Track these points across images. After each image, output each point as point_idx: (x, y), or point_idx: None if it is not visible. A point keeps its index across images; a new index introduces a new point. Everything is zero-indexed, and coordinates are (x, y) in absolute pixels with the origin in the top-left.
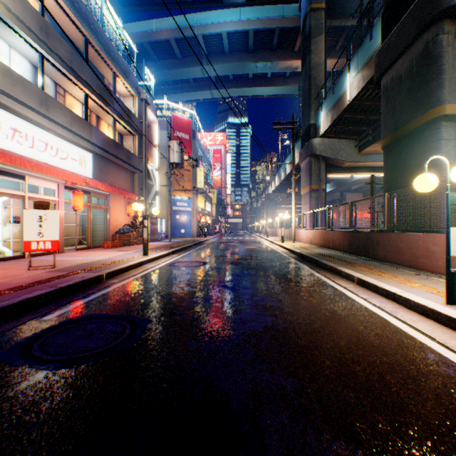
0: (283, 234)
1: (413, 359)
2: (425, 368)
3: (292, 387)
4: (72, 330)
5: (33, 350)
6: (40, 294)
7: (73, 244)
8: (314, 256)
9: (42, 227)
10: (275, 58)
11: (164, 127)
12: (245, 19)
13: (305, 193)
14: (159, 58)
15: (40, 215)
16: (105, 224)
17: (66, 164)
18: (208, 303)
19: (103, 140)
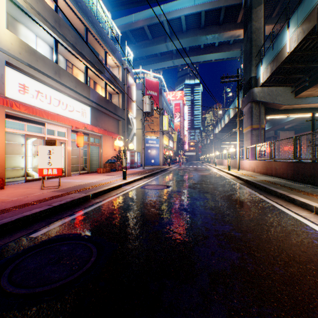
0: (229, 164)
1: None
2: None
3: None
4: (46, 253)
5: (2, 276)
6: (35, 212)
7: (79, 169)
8: (261, 183)
9: (50, 158)
10: (221, 30)
11: (139, 88)
12: (198, 4)
13: (246, 131)
14: (137, 40)
15: (49, 150)
16: (99, 156)
17: (72, 114)
18: (170, 228)
19: (97, 98)
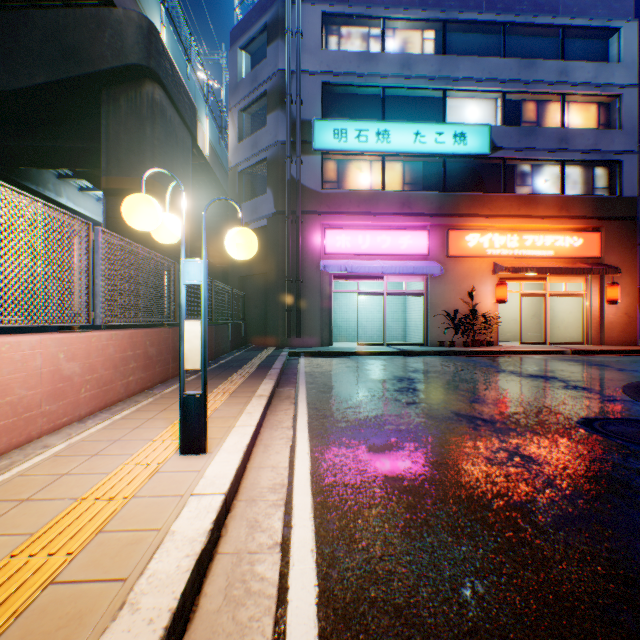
0: None
1: (339, 429)
2: (337, 425)
3: (429, 416)
4: None
5: None
6: None
7: None
8: None
9: None
10: None
11: None
12: None
13: None
14: None
15: None
16: None
17: None
18: None
19: None
